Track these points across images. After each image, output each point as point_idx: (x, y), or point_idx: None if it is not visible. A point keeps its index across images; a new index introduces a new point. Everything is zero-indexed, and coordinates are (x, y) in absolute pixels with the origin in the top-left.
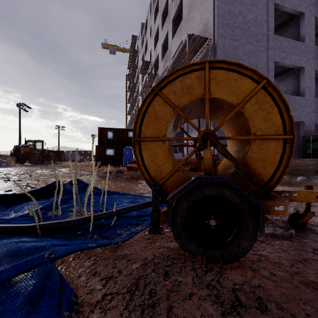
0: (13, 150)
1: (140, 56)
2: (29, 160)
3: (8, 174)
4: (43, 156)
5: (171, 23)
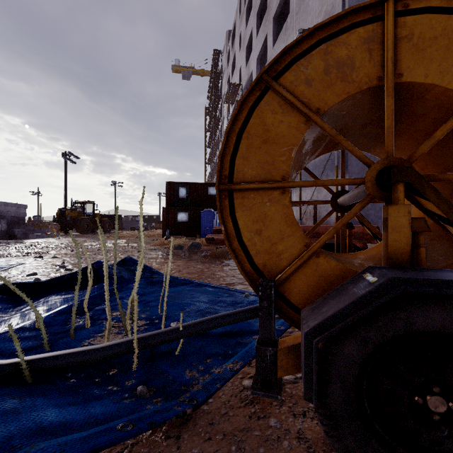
0: (56, 214)
1: (225, 79)
2: (76, 228)
3: (46, 247)
4: (94, 222)
5: (271, 22)
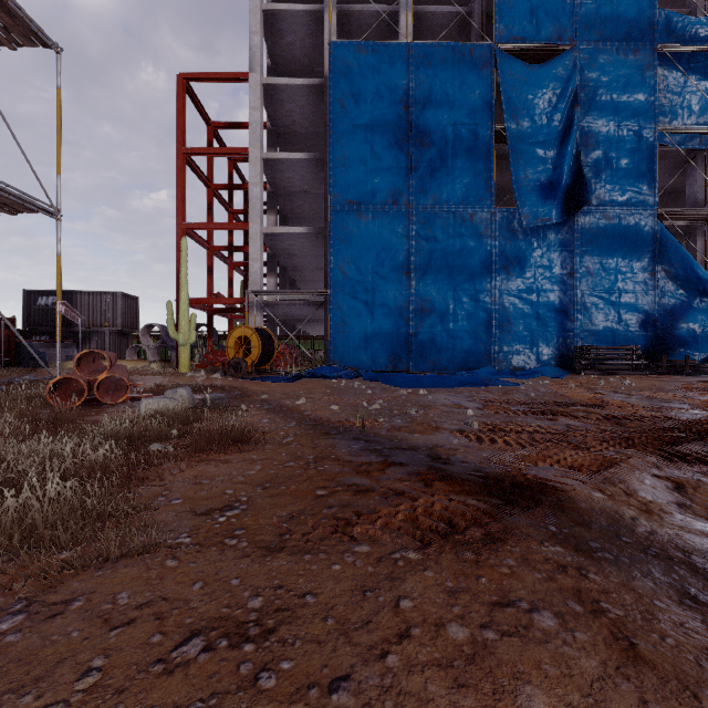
0: None
1: None
2: None
3: None
4: None
5: None
